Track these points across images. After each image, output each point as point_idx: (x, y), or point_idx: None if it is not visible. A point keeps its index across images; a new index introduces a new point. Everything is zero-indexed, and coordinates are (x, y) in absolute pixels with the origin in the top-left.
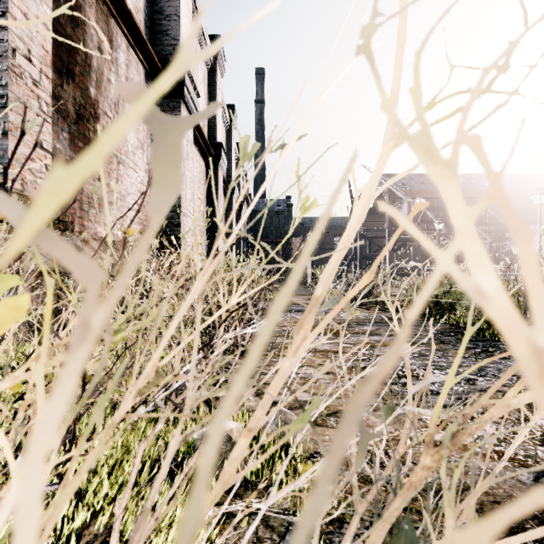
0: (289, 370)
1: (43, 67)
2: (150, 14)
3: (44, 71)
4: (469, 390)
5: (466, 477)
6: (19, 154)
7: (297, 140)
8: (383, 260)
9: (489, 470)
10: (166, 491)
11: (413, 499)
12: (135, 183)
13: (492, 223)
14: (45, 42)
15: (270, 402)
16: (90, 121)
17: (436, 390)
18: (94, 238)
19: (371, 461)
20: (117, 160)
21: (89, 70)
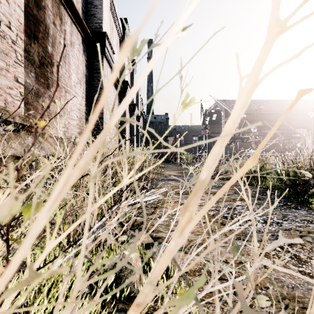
0: (175, 249)
1: (18, 33)
2: (85, 4)
3: (19, 35)
4: (279, 229)
5: (283, 289)
6: (3, 85)
7: (182, 31)
8: None
9: (297, 284)
10: (86, 304)
11: (250, 306)
12: (76, 104)
13: (284, 129)
14: (19, 17)
15: (157, 279)
16: (48, 67)
17: (258, 229)
18: (51, 136)
19: (221, 278)
20: (65, 90)
21: (47, 36)
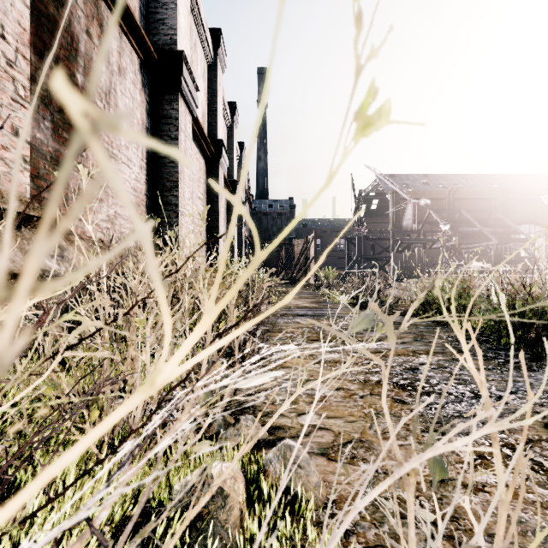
0: None
1: (20, 46)
2: (146, 1)
3: (21, 51)
4: (502, 411)
5: (525, 540)
6: None
7: None
8: (388, 262)
9: None
10: None
11: None
12: (129, 179)
13: (498, 225)
14: (22, 18)
15: None
16: None
17: (464, 411)
18: (82, 237)
19: (401, 515)
20: (108, 154)
21: (76, 54)
